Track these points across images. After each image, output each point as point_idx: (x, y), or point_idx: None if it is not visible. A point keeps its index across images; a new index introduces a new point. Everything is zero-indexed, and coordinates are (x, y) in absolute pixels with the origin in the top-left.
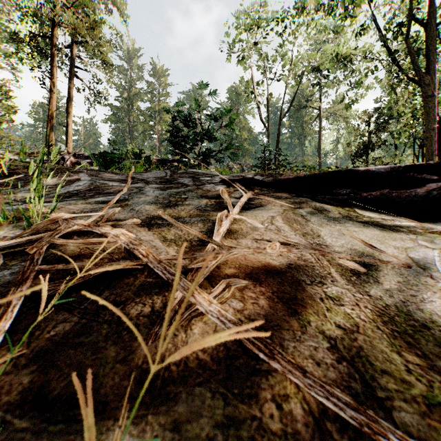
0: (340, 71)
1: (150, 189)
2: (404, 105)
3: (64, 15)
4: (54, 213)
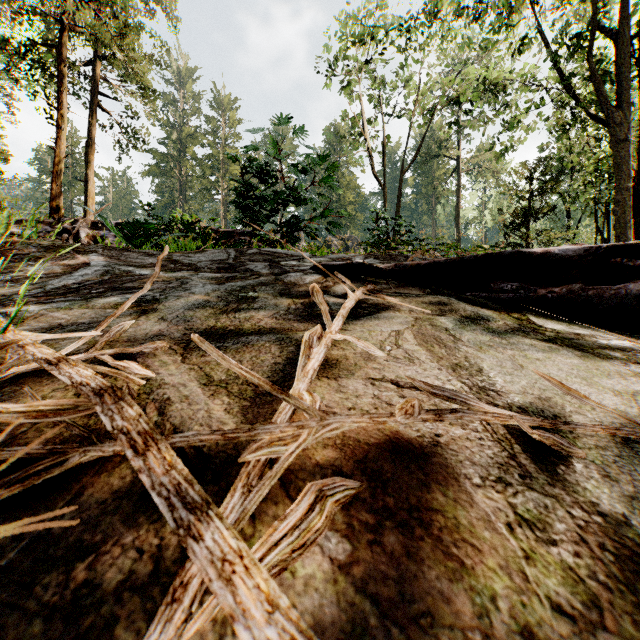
0: (489, 104)
1: (199, 281)
2: (581, 154)
3: (77, 13)
4: (14, 331)
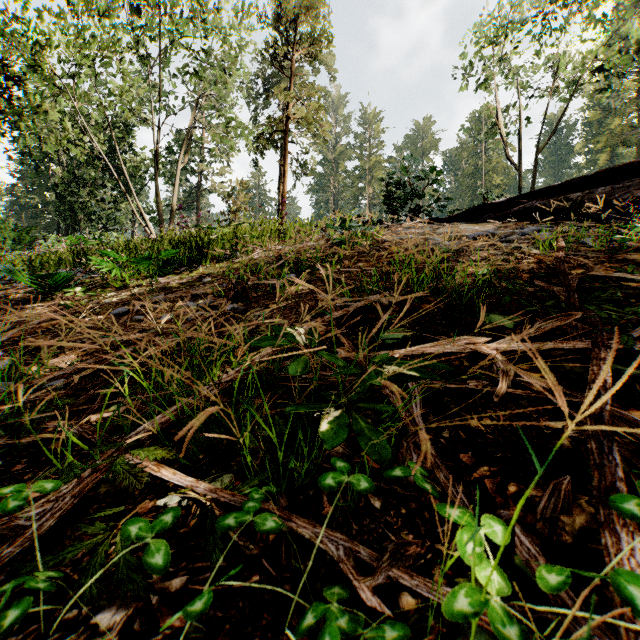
0: None
1: None
2: None
3: (297, 112)
4: None
